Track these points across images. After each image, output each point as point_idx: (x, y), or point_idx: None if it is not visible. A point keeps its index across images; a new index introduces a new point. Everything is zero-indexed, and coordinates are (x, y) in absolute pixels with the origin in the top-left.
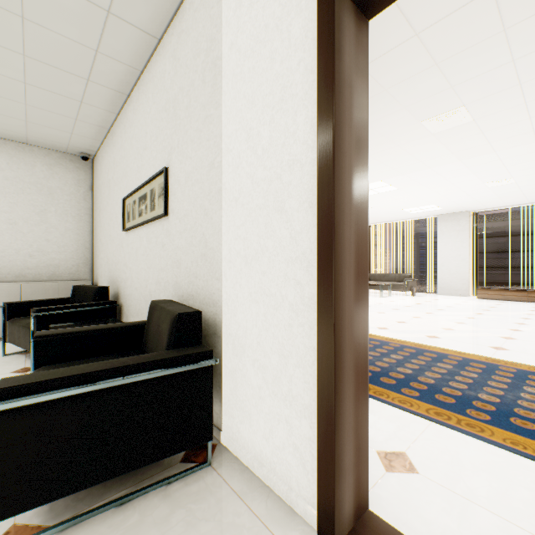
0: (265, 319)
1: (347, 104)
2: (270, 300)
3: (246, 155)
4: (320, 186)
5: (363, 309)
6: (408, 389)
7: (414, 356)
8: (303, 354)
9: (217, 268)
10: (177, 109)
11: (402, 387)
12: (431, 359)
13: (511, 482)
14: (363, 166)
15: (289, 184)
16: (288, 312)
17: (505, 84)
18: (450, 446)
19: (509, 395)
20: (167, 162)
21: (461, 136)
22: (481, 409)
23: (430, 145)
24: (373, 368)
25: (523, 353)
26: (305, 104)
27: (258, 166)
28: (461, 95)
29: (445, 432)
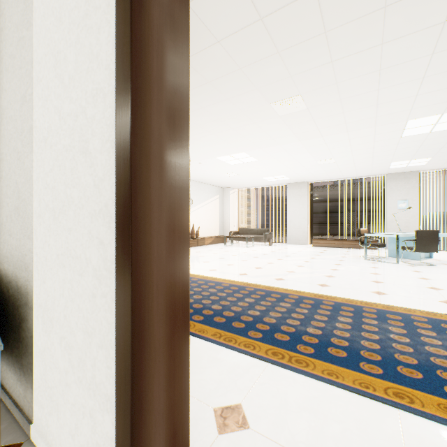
0: (71, 287)
1: (155, 23)
2: (76, 264)
3: (54, 85)
4: (118, 119)
5: (181, 271)
6: (254, 332)
7: (263, 298)
8: (106, 331)
9: (29, 224)
10: None
11: (249, 330)
12: (276, 300)
13: (326, 418)
14: (181, 107)
15: (93, 119)
16: (92, 278)
17: (327, 81)
18: (281, 388)
19: (328, 326)
20: None
21: (299, 121)
22: (308, 343)
23: (279, 125)
24: (228, 313)
25: (339, 288)
26: (108, 19)
27: (65, 98)
28: (298, 85)
29: (279, 372)
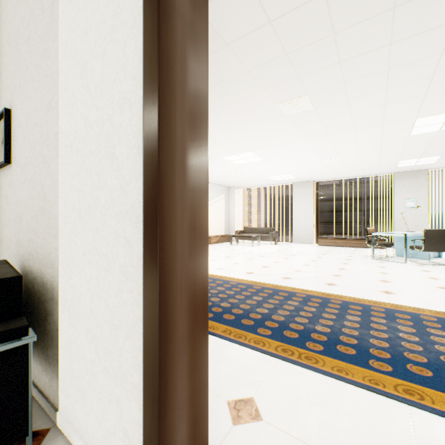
0: (98, 283)
1: (179, 37)
2: (102, 261)
3: (80, 94)
4: (146, 128)
5: (201, 268)
6: (263, 329)
7: (271, 296)
8: (133, 324)
9: (55, 224)
10: (19, 43)
11: (258, 327)
12: (284, 298)
13: (336, 412)
14: (201, 114)
15: (120, 126)
16: (119, 275)
17: (335, 81)
18: (291, 383)
19: (337, 325)
20: (10, 103)
21: (306, 120)
22: (317, 340)
23: (285, 125)
24: (237, 311)
25: (346, 287)
26: (134, 33)
27: (91, 106)
28: (305, 86)
29: (289, 368)
